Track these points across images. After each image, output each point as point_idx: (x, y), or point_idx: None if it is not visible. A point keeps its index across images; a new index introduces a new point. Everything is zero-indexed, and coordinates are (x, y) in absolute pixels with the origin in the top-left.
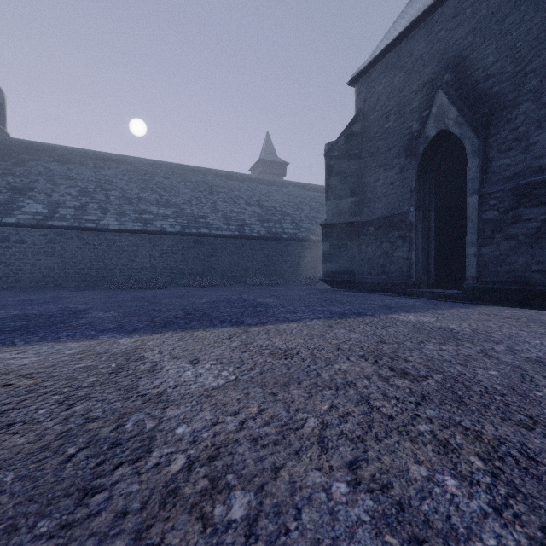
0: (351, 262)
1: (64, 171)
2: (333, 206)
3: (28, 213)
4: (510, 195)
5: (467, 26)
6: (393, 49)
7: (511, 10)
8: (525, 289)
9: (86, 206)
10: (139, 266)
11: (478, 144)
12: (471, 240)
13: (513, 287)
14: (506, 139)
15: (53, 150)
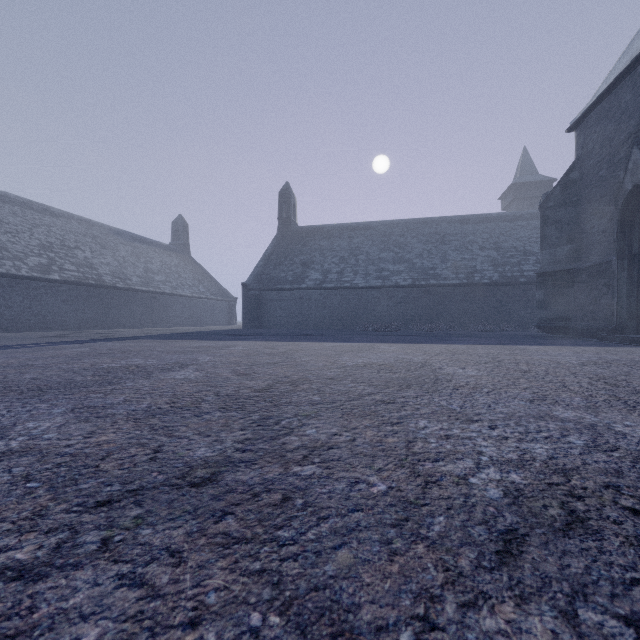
0: (567, 308)
1: (329, 246)
2: (549, 255)
3: (312, 280)
4: None
5: None
6: (605, 99)
7: None
8: None
9: (344, 271)
10: (379, 314)
11: None
12: None
13: None
14: None
15: (322, 230)
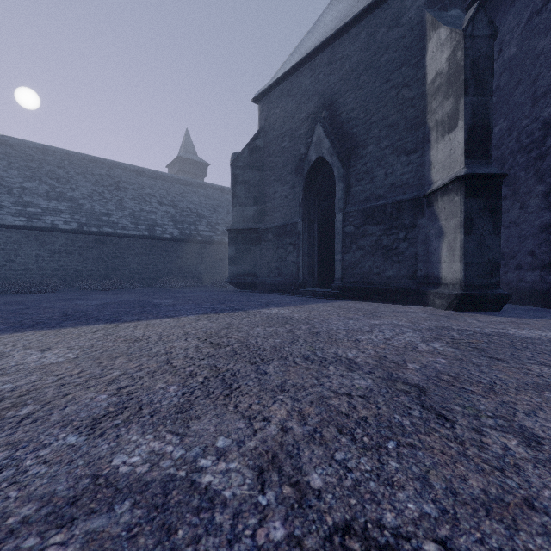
0: (254, 265)
1: None
2: (239, 213)
3: None
4: (361, 215)
5: (337, 75)
6: (287, 79)
7: (363, 71)
8: (368, 287)
9: None
10: (21, 267)
11: (342, 172)
12: (338, 248)
13: (362, 285)
14: (360, 171)
15: None
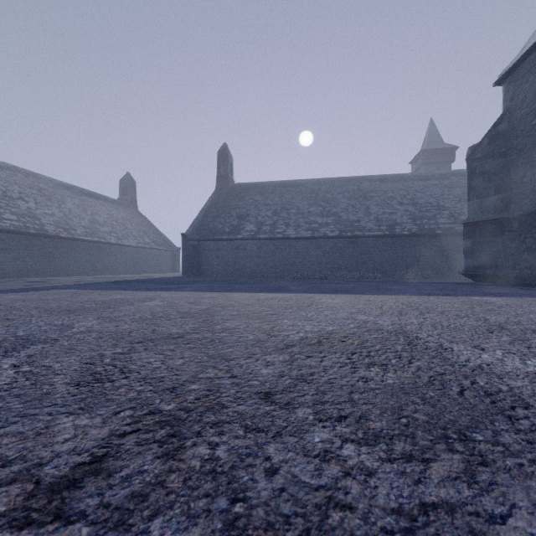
0: (495, 257)
1: (263, 200)
2: (476, 205)
3: (247, 231)
4: None
5: None
6: None
7: None
8: None
9: (276, 223)
10: (309, 263)
11: None
12: None
13: None
14: None
15: (256, 186)
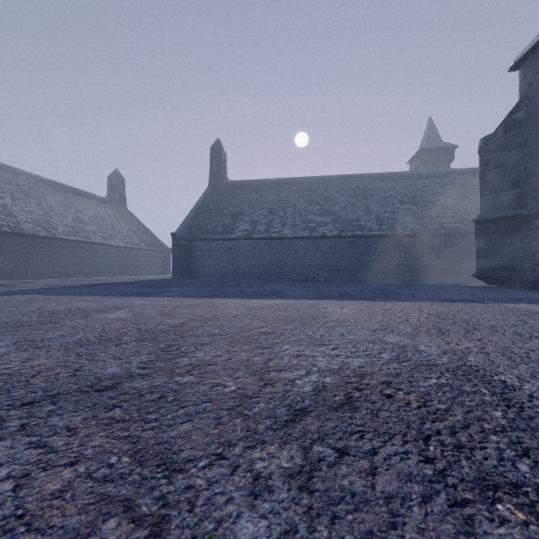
0: (511, 258)
1: (258, 198)
2: (489, 201)
3: (241, 231)
4: None
5: None
6: None
7: None
8: None
9: (272, 222)
10: (306, 264)
11: None
12: None
13: None
14: None
15: (251, 184)
